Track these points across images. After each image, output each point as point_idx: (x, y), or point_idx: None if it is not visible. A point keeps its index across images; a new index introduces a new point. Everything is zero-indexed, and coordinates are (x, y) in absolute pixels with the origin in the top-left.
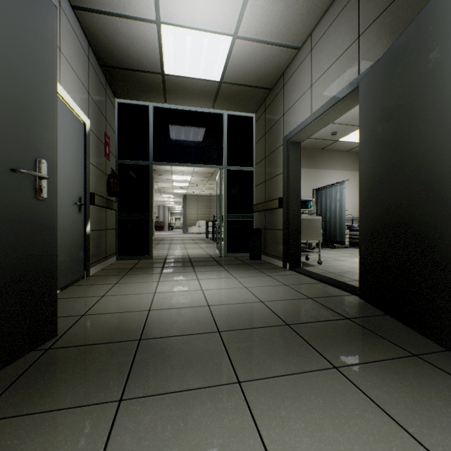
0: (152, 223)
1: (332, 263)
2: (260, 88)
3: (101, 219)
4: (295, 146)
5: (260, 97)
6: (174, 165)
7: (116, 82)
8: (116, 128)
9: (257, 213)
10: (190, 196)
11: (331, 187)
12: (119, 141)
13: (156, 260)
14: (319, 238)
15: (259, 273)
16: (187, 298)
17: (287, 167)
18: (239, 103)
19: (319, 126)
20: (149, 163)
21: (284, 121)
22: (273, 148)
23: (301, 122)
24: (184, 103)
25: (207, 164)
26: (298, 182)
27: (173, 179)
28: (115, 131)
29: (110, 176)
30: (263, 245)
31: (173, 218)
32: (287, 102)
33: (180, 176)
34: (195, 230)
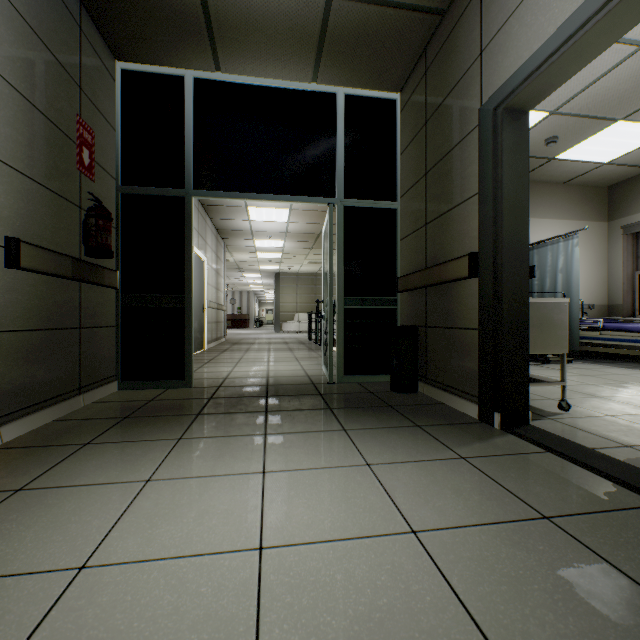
0: (191, 315)
1: (591, 408)
2: (418, 11)
3: (58, 305)
4: (516, 120)
5: (415, 42)
6: (236, 198)
7: (103, 7)
8: (118, 122)
9: (405, 293)
10: (285, 275)
11: (544, 245)
12: (124, 149)
13: (198, 391)
14: (563, 349)
15: (432, 446)
16: (174, 638)
17: (494, 174)
18: (370, 62)
19: (618, 26)
20: (186, 192)
21: (483, 67)
22: (447, 145)
23: (548, 36)
24: (256, 68)
25: (303, 195)
26: (523, 211)
27: (255, 246)
28: (115, 127)
29: (90, 212)
30: (422, 361)
31: (263, 310)
32: (493, 15)
33: (266, 240)
34: (293, 327)
